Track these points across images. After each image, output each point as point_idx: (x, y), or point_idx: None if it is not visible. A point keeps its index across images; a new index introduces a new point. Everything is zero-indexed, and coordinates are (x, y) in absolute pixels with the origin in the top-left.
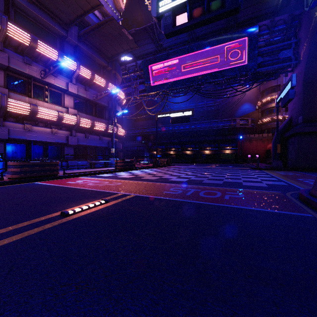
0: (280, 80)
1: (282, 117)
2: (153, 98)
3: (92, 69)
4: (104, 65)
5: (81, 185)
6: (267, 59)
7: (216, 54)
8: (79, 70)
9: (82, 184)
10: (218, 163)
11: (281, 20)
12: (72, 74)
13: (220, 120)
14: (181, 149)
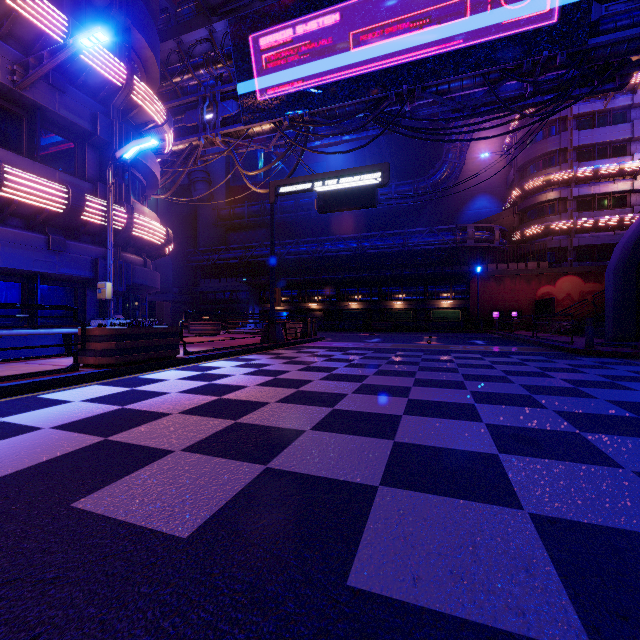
0: (566, 139)
1: (571, 223)
2: (265, 146)
3: None
4: None
5: None
6: (618, 8)
7: None
8: None
9: None
10: (426, 331)
11: None
12: None
13: (429, 228)
14: (336, 299)
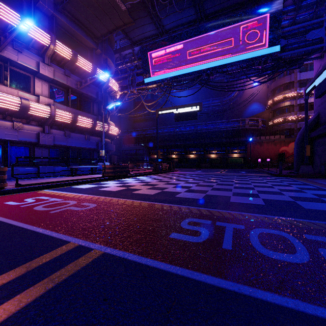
0: (293, 77)
1: (296, 117)
2: (153, 92)
3: (76, 50)
4: (92, 46)
5: (16, 213)
6: (292, 41)
7: (229, 36)
8: (54, 46)
9: (23, 209)
10: (225, 168)
11: None
12: (45, 51)
13: (227, 120)
14: (184, 153)
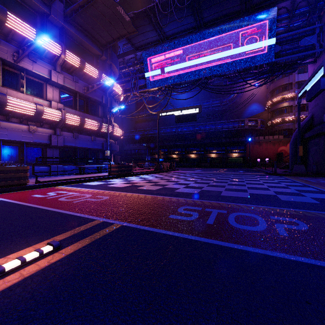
0: (292, 78)
1: (294, 117)
2: (155, 95)
3: (83, 57)
4: (98, 53)
5: (46, 202)
6: (286, 47)
7: (227, 43)
8: (64, 55)
9: (50, 200)
10: (225, 167)
11: (303, 1)
12: (56, 60)
13: (227, 121)
14: (184, 153)
